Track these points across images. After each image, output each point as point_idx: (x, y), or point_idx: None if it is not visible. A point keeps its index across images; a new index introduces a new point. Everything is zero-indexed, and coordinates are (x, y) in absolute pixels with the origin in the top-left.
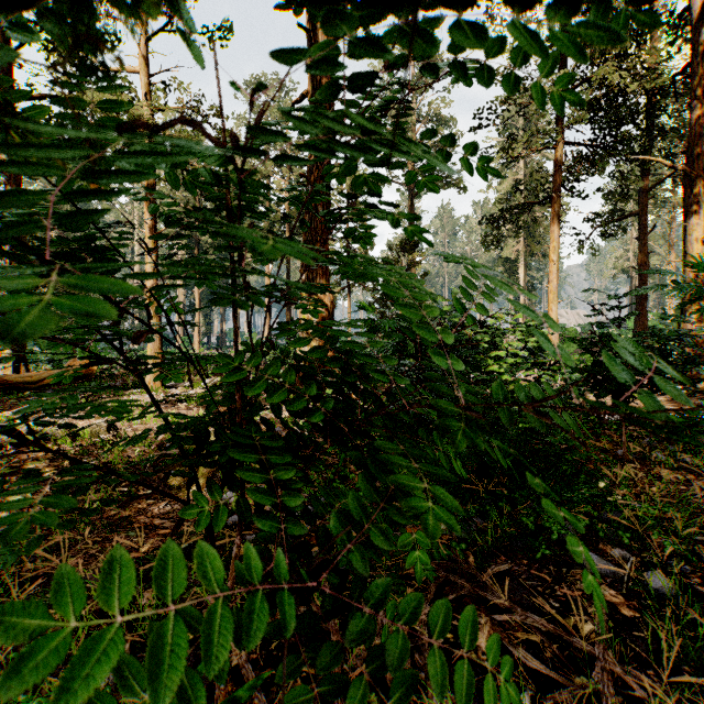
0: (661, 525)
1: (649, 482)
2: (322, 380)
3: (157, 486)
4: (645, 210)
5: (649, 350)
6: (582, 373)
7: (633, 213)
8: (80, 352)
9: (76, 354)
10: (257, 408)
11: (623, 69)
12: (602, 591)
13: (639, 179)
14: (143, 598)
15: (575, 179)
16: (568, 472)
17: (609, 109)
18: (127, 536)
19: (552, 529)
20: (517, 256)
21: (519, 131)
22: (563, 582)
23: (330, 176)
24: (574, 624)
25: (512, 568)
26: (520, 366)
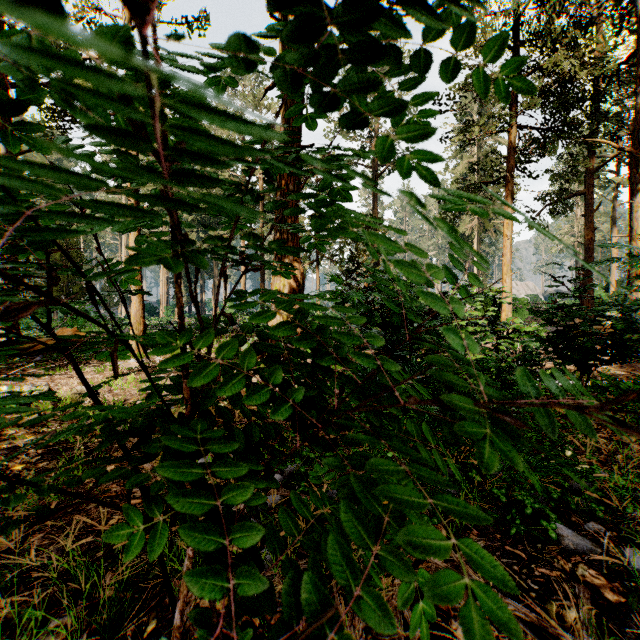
0: (632, 496)
1: (612, 449)
2: (290, 360)
3: (85, 495)
4: (591, 189)
5: (614, 320)
6: (545, 342)
7: (579, 192)
8: (70, 320)
9: (65, 322)
10: (208, 399)
11: (572, 58)
12: (581, 571)
13: (587, 160)
14: (105, 581)
15: (527, 161)
16: (533, 439)
17: (560, 95)
18: (96, 506)
19: (525, 503)
20: (472, 233)
21: (474, 118)
22: (540, 560)
23: (299, 118)
24: (557, 610)
25: (485, 543)
26: (486, 336)
